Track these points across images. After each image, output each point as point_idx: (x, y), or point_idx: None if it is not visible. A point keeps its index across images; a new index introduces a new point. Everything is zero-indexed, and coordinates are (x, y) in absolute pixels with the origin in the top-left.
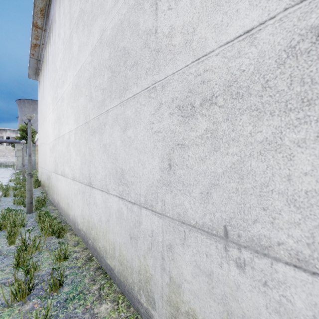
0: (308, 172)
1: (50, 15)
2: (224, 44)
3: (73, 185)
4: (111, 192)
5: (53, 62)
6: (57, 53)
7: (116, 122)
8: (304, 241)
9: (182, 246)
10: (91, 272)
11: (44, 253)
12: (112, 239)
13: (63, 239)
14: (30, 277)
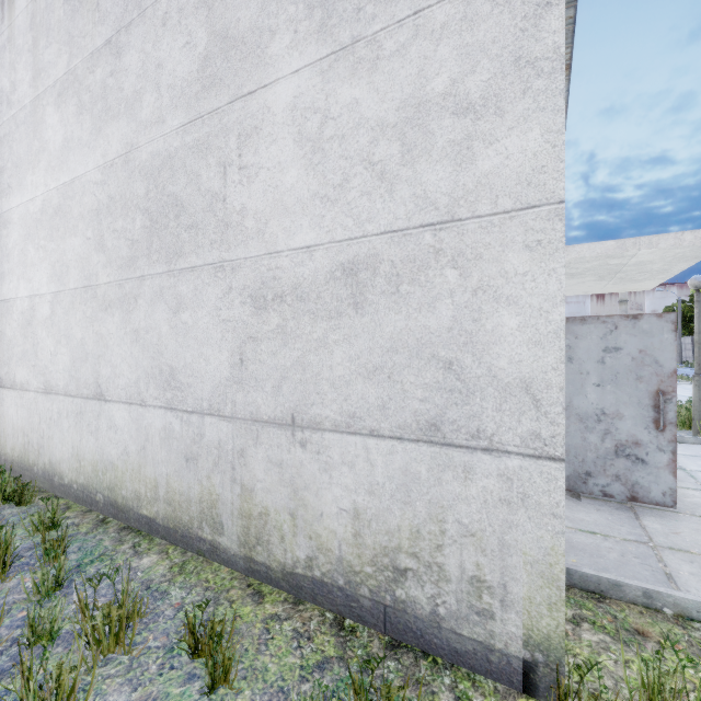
0: (340, 363)
1: None
2: (292, 249)
3: (45, 404)
4: (150, 402)
5: None
6: None
7: (161, 299)
8: (338, 411)
9: (255, 446)
10: (112, 534)
11: None
12: (152, 473)
13: (29, 506)
14: (6, 545)
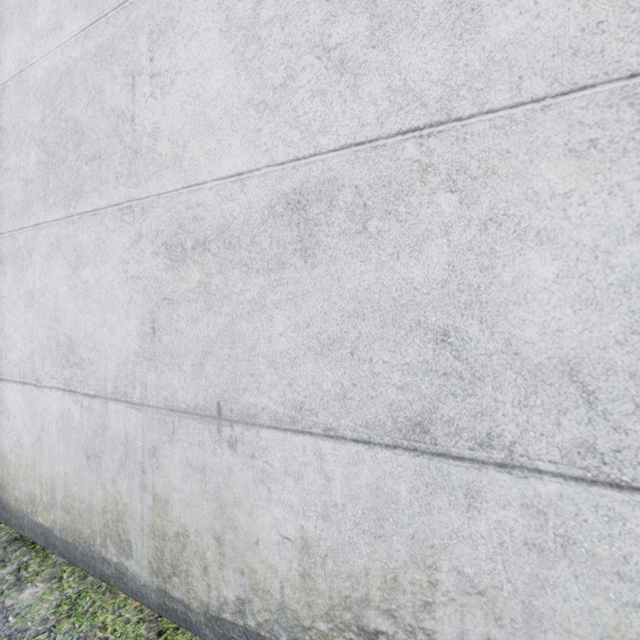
0: (282, 333)
1: None
2: (217, 178)
3: None
4: (46, 382)
5: None
6: None
7: (59, 252)
8: (280, 401)
9: (171, 443)
10: None
11: None
12: (48, 471)
13: None
14: None
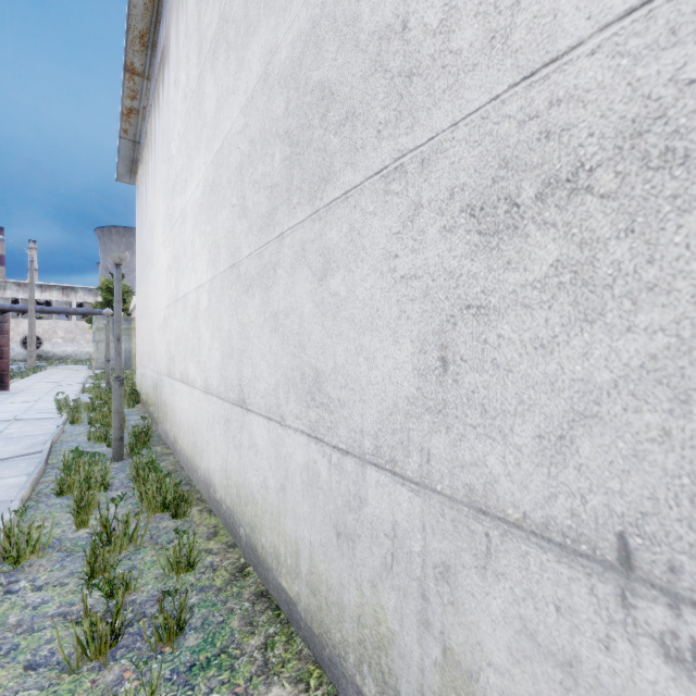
0: None
1: (158, 45)
2: (617, 17)
3: (204, 404)
4: (290, 422)
5: (164, 143)
6: (172, 121)
7: (303, 261)
8: None
9: (481, 573)
10: (245, 604)
11: (145, 551)
12: (292, 531)
13: (184, 520)
14: (116, 607)
